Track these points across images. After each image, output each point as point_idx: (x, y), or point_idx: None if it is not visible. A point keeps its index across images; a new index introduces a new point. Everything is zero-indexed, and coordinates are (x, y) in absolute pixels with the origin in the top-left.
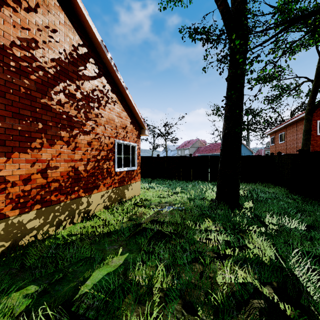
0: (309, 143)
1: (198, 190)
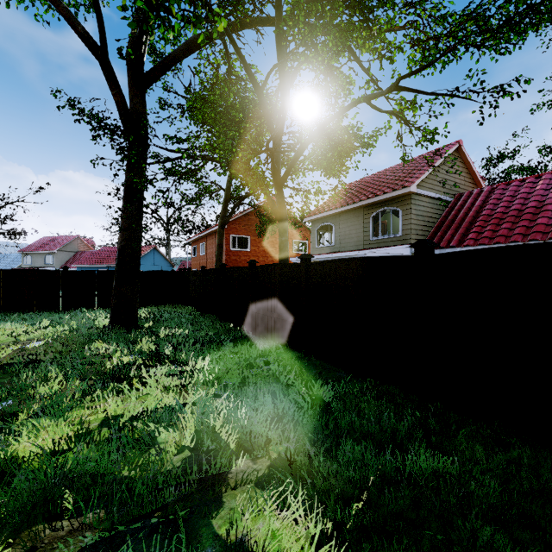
0: (222, 259)
1: (83, 320)
